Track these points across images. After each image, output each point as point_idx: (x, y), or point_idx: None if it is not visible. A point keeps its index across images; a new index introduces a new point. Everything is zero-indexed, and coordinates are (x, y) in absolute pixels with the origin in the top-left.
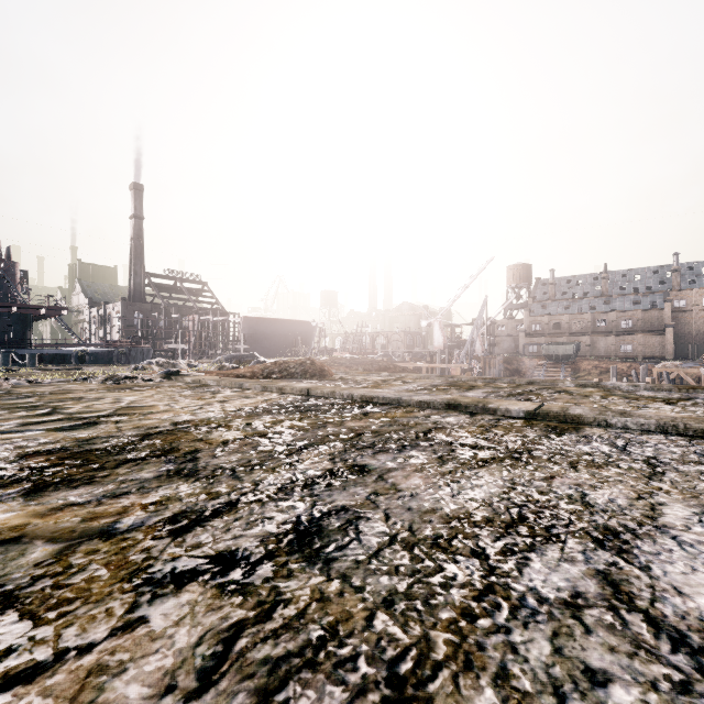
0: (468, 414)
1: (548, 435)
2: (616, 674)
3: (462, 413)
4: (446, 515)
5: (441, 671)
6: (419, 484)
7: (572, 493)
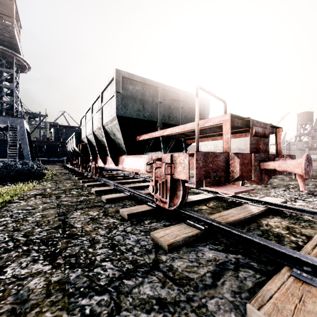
0: (284, 175)
1: (310, 179)
2: (311, 189)
3: (282, 175)
4: (286, 184)
5: (291, 188)
6: (279, 182)
7: (313, 183)
